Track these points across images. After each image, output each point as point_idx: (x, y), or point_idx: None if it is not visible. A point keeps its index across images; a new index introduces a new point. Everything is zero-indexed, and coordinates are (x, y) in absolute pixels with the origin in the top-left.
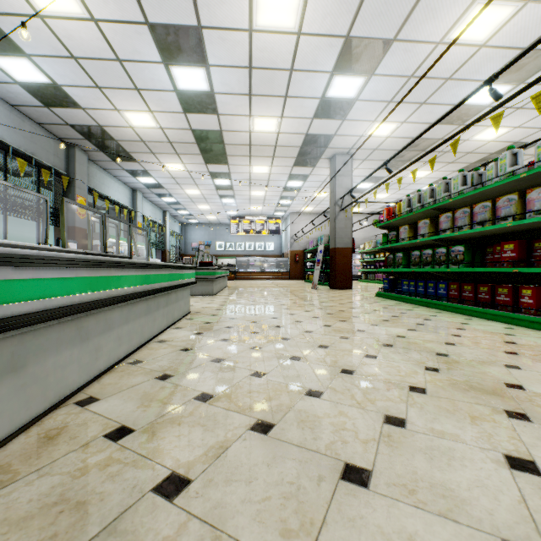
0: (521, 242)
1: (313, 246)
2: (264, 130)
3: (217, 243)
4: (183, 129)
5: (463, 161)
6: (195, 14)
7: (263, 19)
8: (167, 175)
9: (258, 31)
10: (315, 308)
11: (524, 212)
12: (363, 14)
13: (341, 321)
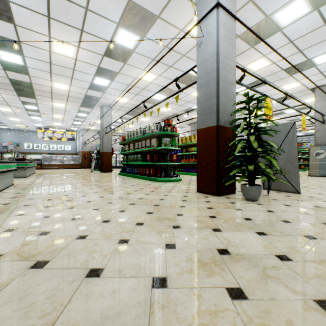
0: (150, 154)
1: (94, 150)
2: (60, 88)
3: (26, 143)
4: (1, 76)
5: (160, 117)
6: (17, 37)
7: (57, 50)
8: None
9: (54, 53)
10: (84, 180)
11: (150, 146)
12: (104, 62)
13: (91, 183)
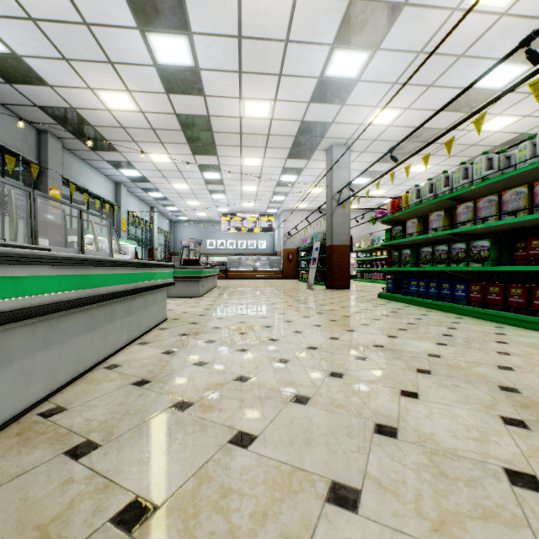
0: None
1: (307, 244)
2: (255, 116)
3: (208, 241)
4: (166, 114)
5: (465, 155)
6: None
7: None
8: (152, 167)
9: None
10: (315, 313)
11: None
12: None
13: (350, 331)
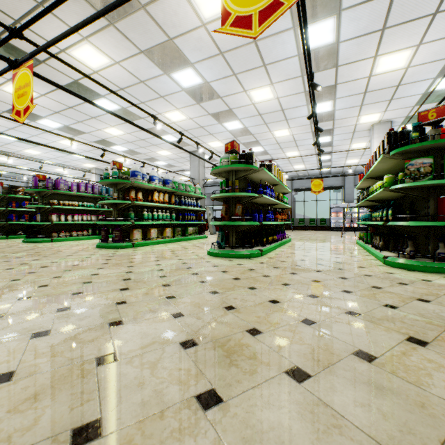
0: None
1: None
2: None
3: None
4: None
5: None
6: None
7: None
8: None
9: None
10: None
11: None
12: None
13: None
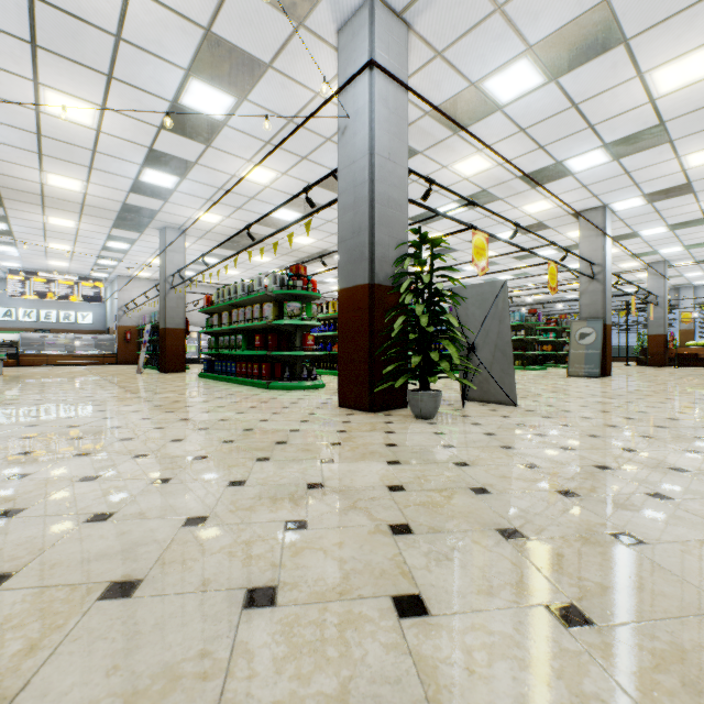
0: (262, 335)
1: (147, 323)
2: (64, 187)
3: None
4: None
5: (295, 256)
6: None
7: (54, 109)
8: None
9: (48, 114)
10: (118, 388)
11: (261, 317)
12: (163, 141)
13: (133, 394)
